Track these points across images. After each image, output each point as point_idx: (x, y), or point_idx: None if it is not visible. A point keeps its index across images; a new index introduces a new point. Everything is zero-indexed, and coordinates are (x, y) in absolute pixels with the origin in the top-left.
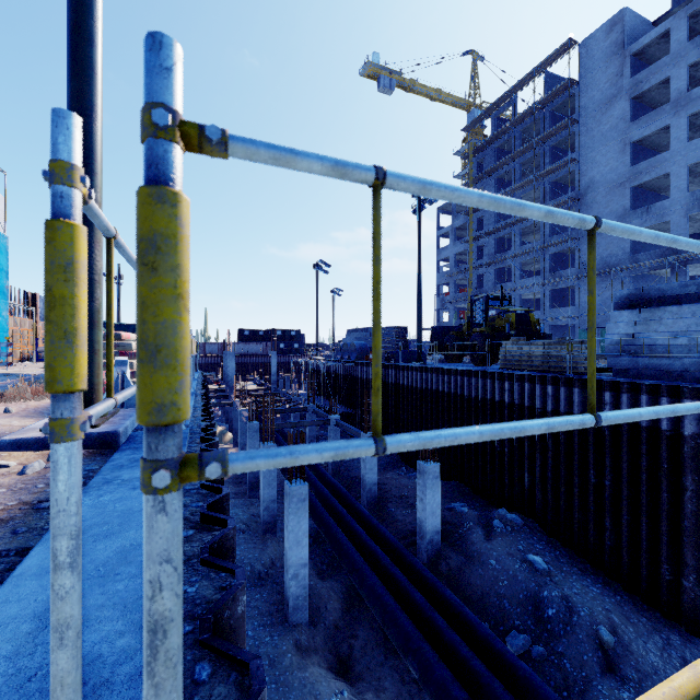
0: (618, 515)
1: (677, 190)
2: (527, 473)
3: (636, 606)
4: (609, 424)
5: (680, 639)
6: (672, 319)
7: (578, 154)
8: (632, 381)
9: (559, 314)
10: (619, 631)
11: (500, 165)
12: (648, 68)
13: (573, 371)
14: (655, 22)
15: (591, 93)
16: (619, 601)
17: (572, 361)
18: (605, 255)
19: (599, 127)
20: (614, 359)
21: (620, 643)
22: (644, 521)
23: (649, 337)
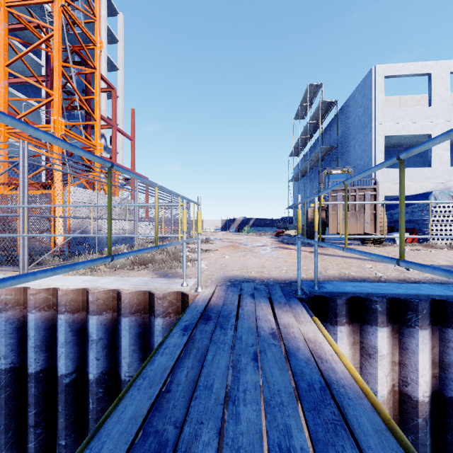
0: None
1: None
2: None
3: None
4: None
5: None
6: None
7: None
8: None
9: None
10: None
11: None
12: None
13: None
14: None
15: None
16: None
17: None
18: None
19: None
20: None
21: None
22: None
23: None
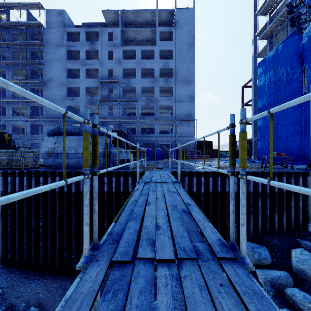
0: (47, 238)
1: (82, 95)
2: None
3: (53, 279)
4: (42, 193)
5: (70, 282)
6: (69, 142)
7: (45, 62)
8: (53, 170)
9: (35, 137)
10: (42, 301)
11: None
12: (73, 42)
13: (26, 167)
14: (76, 26)
15: (51, 37)
16: (45, 282)
17: (26, 161)
18: (57, 113)
19: (54, 55)
20: (46, 160)
21: (42, 308)
22: (58, 236)
23: (60, 149)
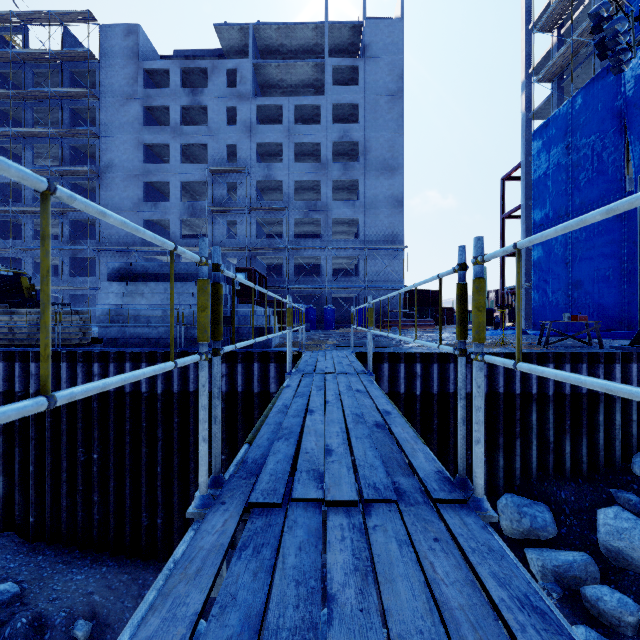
0: (107, 484)
1: (175, 197)
2: (3, 476)
3: (120, 567)
4: (99, 396)
5: (154, 573)
6: (151, 294)
7: (99, 130)
8: (120, 350)
9: (80, 283)
10: (99, 610)
11: (4, 95)
12: (156, 89)
13: (66, 343)
14: (162, 57)
15: (111, 79)
16: (105, 572)
17: (65, 332)
18: (123, 234)
19: (119, 116)
20: (105, 329)
21: (99, 623)
22: (129, 480)
23: (133, 308)
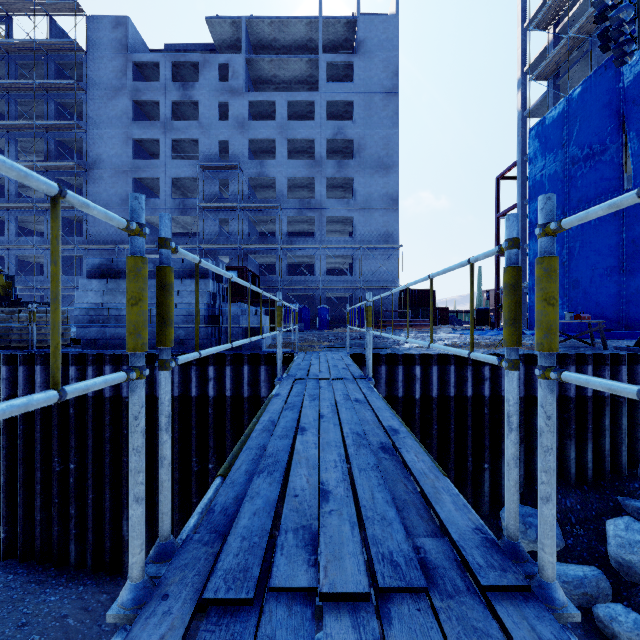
0: (85, 496)
1: (165, 194)
2: None
3: (99, 585)
4: (76, 401)
5: None
6: None
7: (86, 125)
8: (99, 352)
9: (66, 282)
10: (73, 635)
11: None
12: (145, 83)
13: (42, 345)
14: (152, 51)
15: (99, 72)
16: (81, 592)
17: (40, 333)
18: (111, 231)
19: (107, 110)
20: (83, 330)
21: None
22: (108, 492)
23: (114, 307)
